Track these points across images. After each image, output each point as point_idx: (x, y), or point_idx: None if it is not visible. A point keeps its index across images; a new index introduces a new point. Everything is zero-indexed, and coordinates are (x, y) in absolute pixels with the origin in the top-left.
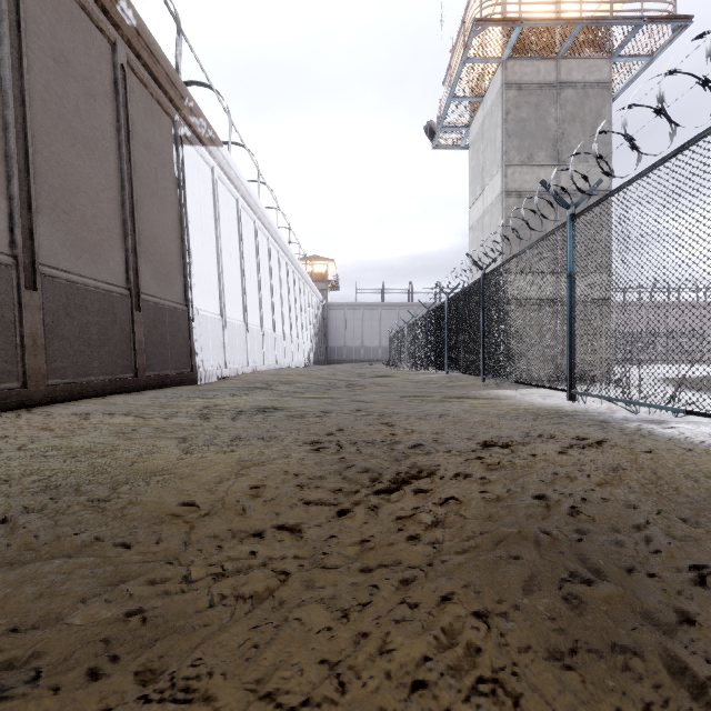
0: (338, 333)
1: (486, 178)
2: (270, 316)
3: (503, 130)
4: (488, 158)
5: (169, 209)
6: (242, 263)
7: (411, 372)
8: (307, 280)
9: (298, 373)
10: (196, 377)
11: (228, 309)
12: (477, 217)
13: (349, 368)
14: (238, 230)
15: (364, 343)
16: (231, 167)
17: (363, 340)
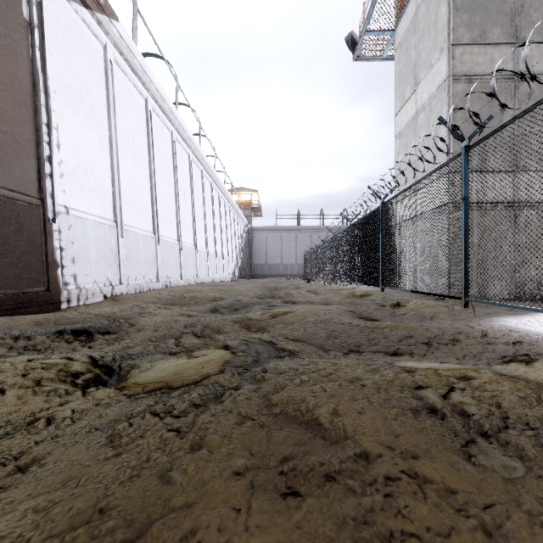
0: (260, 252)
1: (420, 72)
2: (191, 231)
3: (450, 3)
4: (424, 48)
5: (4, 54)
6: (152, 169)
7: (332, 287)
8: (232, 204)
9: (213, 289)
10: (56, 297)
11: (128, 216)
12: (406, 121)
13: (269, 282)
14: (147, 133)
15: (283, 261)
16: (134, 54)
17: (282, 258)
